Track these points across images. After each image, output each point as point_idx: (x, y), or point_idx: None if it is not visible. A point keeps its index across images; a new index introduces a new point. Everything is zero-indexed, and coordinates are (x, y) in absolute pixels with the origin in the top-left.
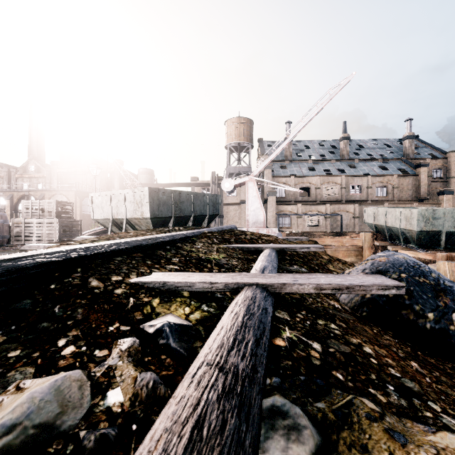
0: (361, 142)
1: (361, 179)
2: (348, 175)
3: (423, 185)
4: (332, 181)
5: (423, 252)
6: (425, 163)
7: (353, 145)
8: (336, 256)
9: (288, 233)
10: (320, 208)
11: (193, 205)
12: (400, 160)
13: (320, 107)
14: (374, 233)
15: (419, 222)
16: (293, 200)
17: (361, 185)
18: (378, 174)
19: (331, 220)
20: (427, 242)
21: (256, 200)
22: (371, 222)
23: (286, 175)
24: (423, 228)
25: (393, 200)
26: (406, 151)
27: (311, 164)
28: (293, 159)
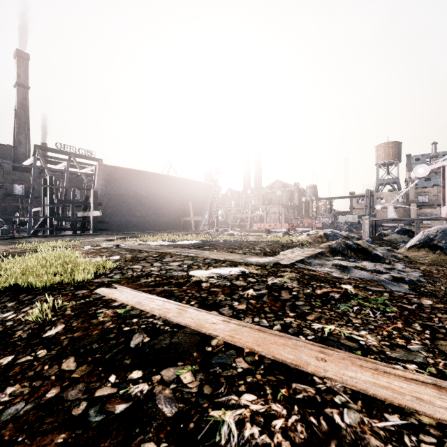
0: None
1: None
2: None
3: None
4: None
5: None
6: None
7: None
8: None
9: None
10: None
11: None
12: None
13: None
14: None
15: None
16: (435, 204)
17: None
18: None
19: None
20: None
21: (392, 213)
22: None
23: (428, 186)
24: None
25: None
26: None
27: None
28: (439, 171)
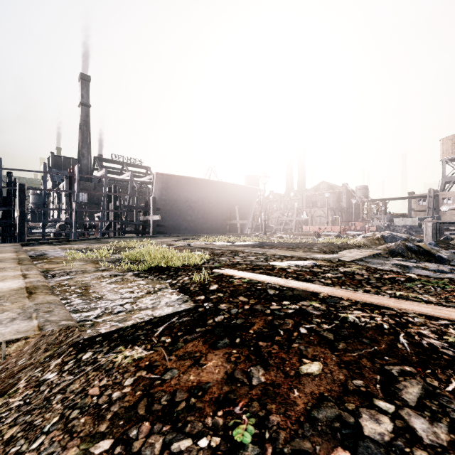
0: None
1: None
2: None
3: None
4: None
5: None
6: None
7: None
8: None
9: None
10: None
11: None
12: None
13: None
14: None
15: None
16: None
17: None
18: None
19: None
20: None
21: None
22: None
23: None
24: None
25: None
26: None
27: None
28: None
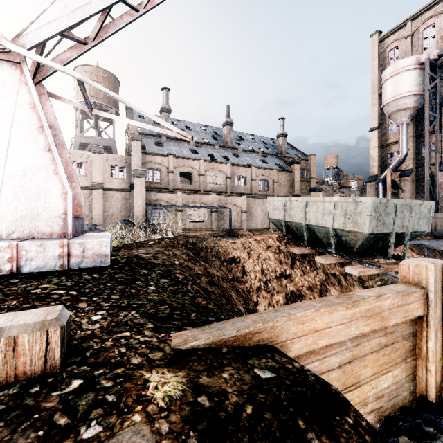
0: (241, 134)
1: (246, 170)
2: (233, 164)
3: (296, 182)
4: (217, 168)
5: (376, 268)
6: (298, 161)
7: (235, 135)
8: (356, 380)
9: (160, 239)
10: (205, 199)
11: None
12: (276, 156)
13: None
14: (284, 234)
15: (371, 220)
16: (171, 187)
17: (246, 177)
18: (261, 166)
19: (218, 215)
20: (365, 249)
21: (31, 135)
22: (279, 218)
23: (162, 154)
24: (374, 229)
25: (273, 194)
26: (280, 149)
27: (193, 146)
28: (171, 137)
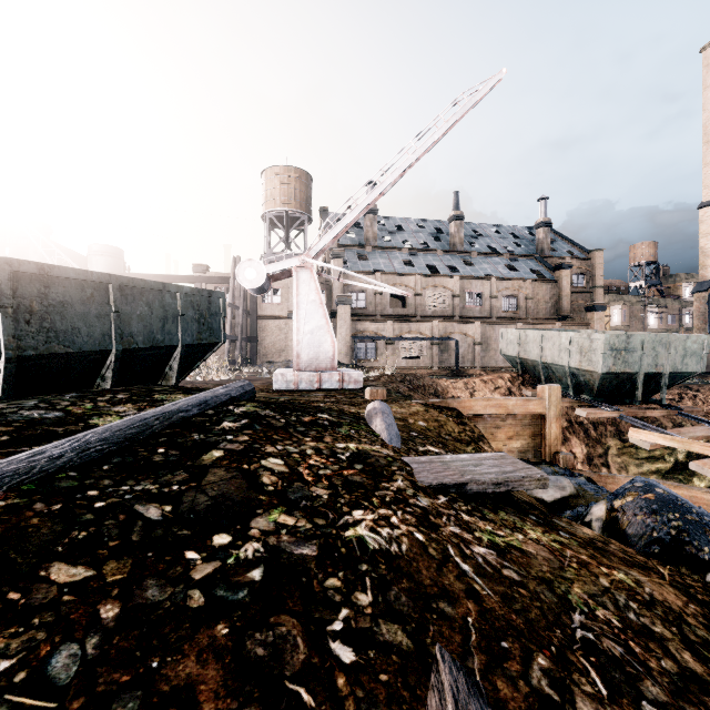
0: (478, 227)
1: (482, 283)
2: (463, 276)
3: (565, 297)
4: (440, 284)
5: (612, 411)
6: (567, 264)
7: (467, 231)
8: (494, 438)
9: (379, 376)
10: (423, 328)
11: (114, 315)
12: (533, 257)
13: (445, 128)
14: (519, 373)
15: (605, 358)
16: (379, 313)
17: (482, 293)
18: (506, 277)
19: (440, 348)
20: (611, 392)
21: (316, 309)
22: (514, 355)
23: (367, 271)
24: (611, 368)
25: (526, 317)
26: (540, 245)
27: (407, 255)
28: (378, 245)
